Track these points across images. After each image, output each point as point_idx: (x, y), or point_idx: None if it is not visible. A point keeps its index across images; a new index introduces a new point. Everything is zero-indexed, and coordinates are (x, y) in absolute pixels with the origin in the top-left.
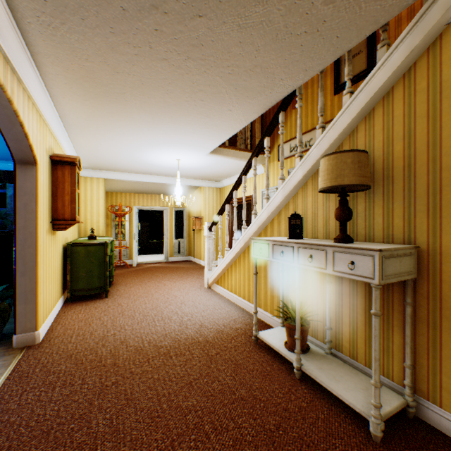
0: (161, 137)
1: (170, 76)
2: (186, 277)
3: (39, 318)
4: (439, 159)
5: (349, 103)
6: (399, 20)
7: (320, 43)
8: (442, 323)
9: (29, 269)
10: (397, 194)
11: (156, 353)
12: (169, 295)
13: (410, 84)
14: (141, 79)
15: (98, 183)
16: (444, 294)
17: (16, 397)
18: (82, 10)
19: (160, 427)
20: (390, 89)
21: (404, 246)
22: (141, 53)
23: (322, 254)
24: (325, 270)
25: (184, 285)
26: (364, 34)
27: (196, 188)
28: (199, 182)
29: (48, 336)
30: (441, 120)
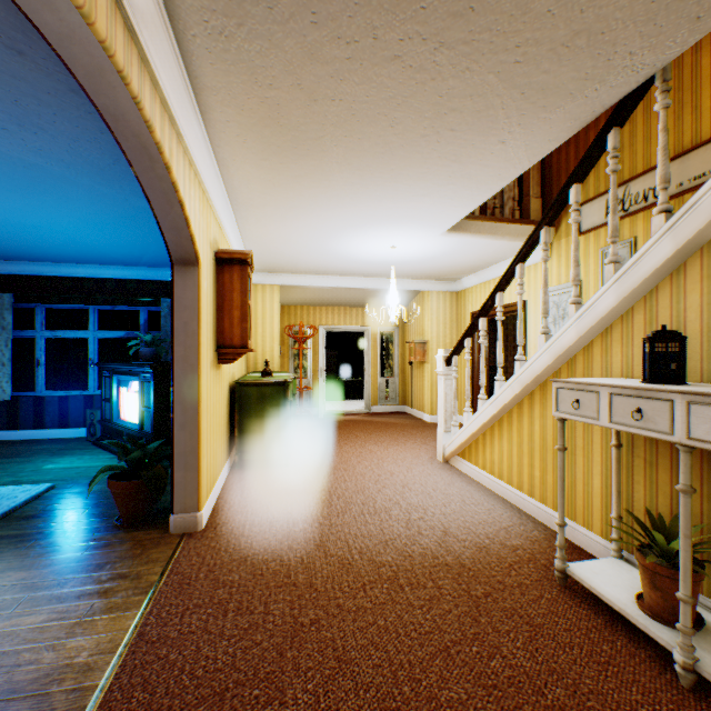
0: (370, 210)
1: (402, 90)
2: (403, 441)
3: (202, 492)
4: None
5: None
6: None
7: None
8: None
9: (190, 420)
10: None
11: (374, 575)
12: (380, 470)
13: None
14: (352, 105)
15: (271, 293)
16: None
17: (176, 617)
18: None
19: None
20: None
21: None
22: (356, 53)
23: None
24: None
25: (401, 453)
26: None
27: (416, 294)
28: (422, 283)
29: (212, 520)
30: None
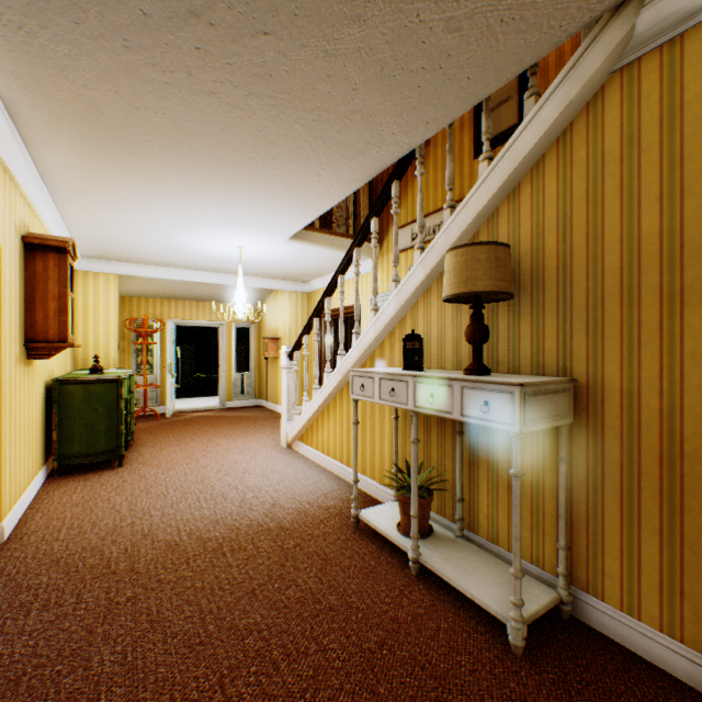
0: (212, 212)
1: (223, 119)
2: (253, 433)
3: (3, 502)
4: (601, 259)
5: (487, 174)
6: (561, 56)
7: (445, 85)
8: (604, 484)
9: None
10: (549, 305)
11: (200, 549)
12: (225, 460)
13: (565, 153)
14: (177, 121)
15: (107, 282)
16: (607, 445)
17: None
18: (76, 10)
19: (203, 659)
20: (541, 158)
21: (555, 380)
22: (174, 81)
23: (447, 391)
24: (451, 415)
25: (249, 443)
26: (506, 78)
27: (271, 292)
28: (275, 282)
29: (18, 531)
30: (603, 205)
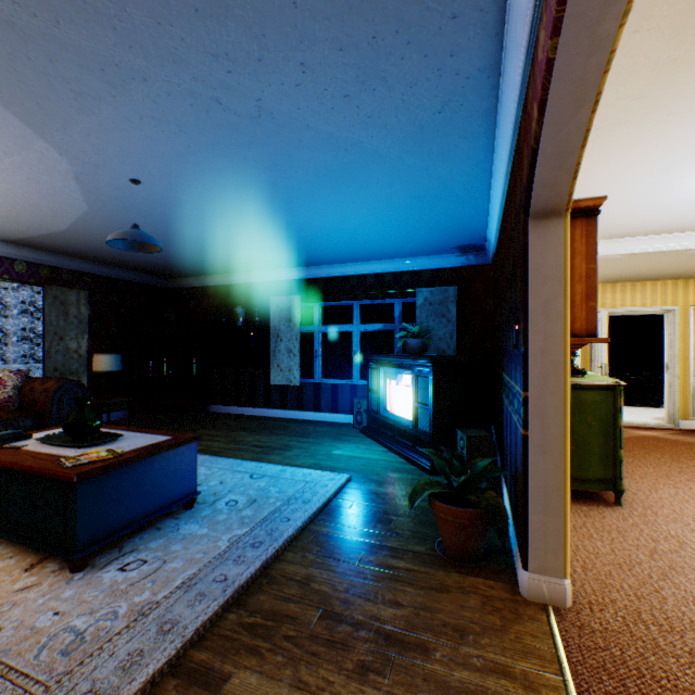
0: None
1: None
2: None
3: (567, 550)
4: None
5: None
6: None
7: None
8: None
9: (550, 441)
10: None
11: None
12: None
13: None
14: None
15: None
16: None
17: None
18: None
19: None
20: None
21: None
22: None
23: None
24: None
25: None
26: None
27: None
28: None
29: (573, 590)
30: None
